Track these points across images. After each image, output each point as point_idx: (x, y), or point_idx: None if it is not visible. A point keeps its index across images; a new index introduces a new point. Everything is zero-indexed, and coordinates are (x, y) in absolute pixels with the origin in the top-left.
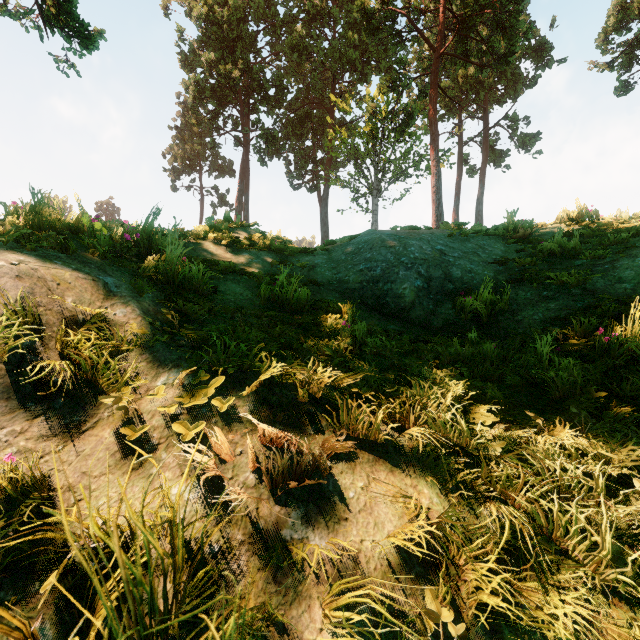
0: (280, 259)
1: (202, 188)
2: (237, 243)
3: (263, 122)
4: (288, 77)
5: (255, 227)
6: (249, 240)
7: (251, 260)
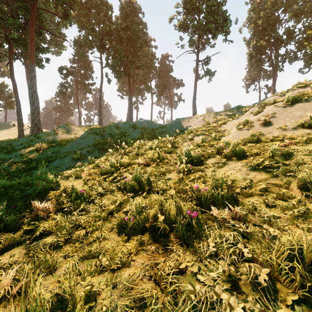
0: (237, 111)
1: (259, 88)
2: (230, 110)
3: (280, 53)
4: (300, 20)
5: (241, 106)
6: (236, 109)
7: (231, 113)
